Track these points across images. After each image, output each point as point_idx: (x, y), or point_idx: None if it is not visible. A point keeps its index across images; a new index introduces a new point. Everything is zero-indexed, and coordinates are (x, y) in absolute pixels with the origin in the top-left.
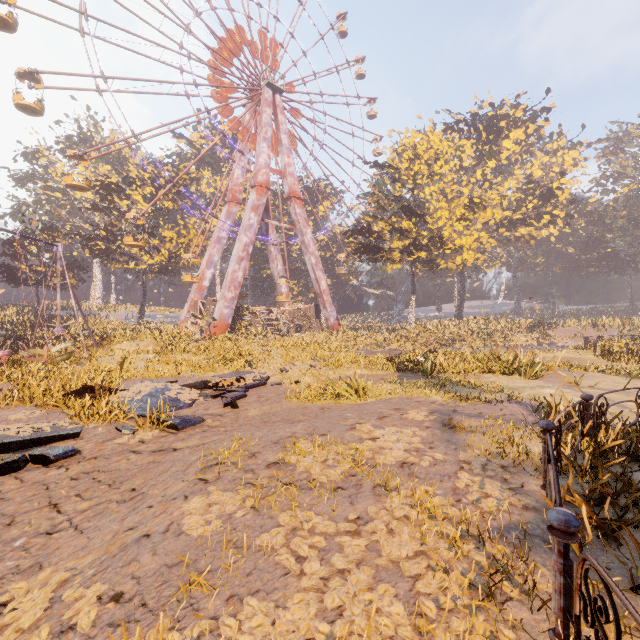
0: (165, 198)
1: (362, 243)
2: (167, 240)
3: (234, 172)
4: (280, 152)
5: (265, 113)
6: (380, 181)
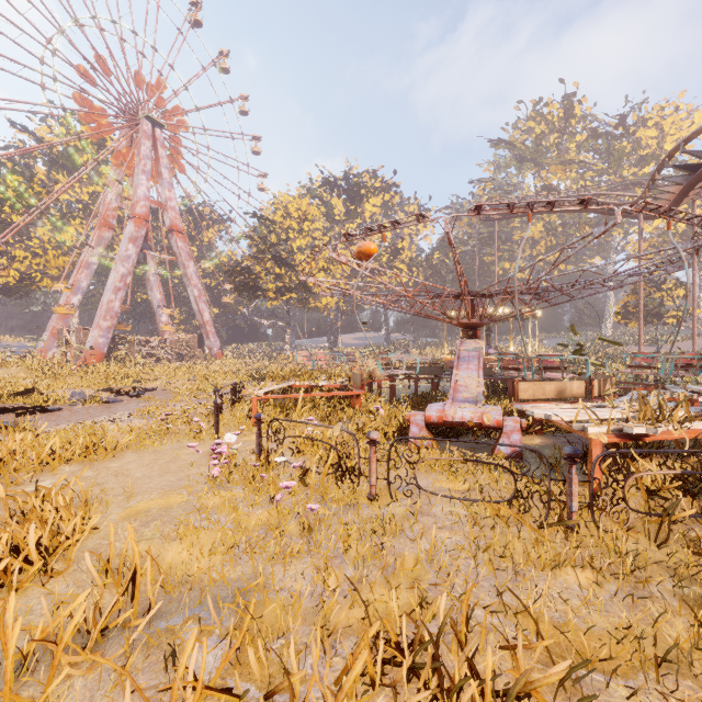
0: (12, 211)
1: (242, 282)
2: (16, 259)
3: (107, 196)
4: (161, 185)
5: (144, 145)
6: (259, 229)
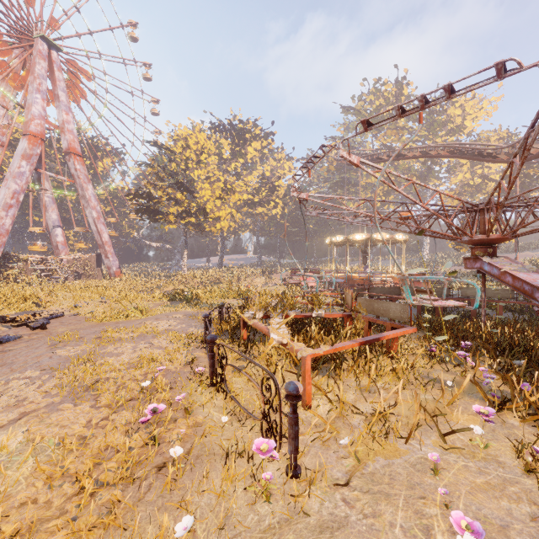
0: None
1: (143, 205)
2: None
3: None
4: (57, 107)
5: (39, 64)
6: (159, 158)
